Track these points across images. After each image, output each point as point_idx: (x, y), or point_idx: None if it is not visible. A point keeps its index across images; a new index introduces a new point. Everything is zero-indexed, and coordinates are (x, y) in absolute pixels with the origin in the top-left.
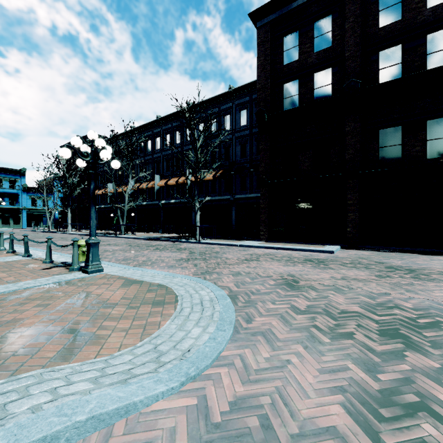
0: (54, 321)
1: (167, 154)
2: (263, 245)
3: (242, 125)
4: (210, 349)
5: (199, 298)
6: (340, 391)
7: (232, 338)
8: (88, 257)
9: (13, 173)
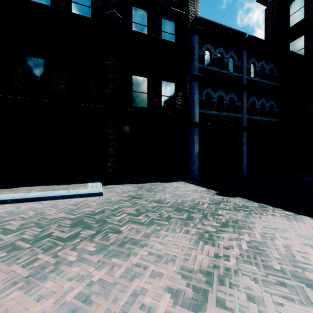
0: None
1: None
2: None
3: None
4: None
5: None
6: None
7: None
8: None
9: None
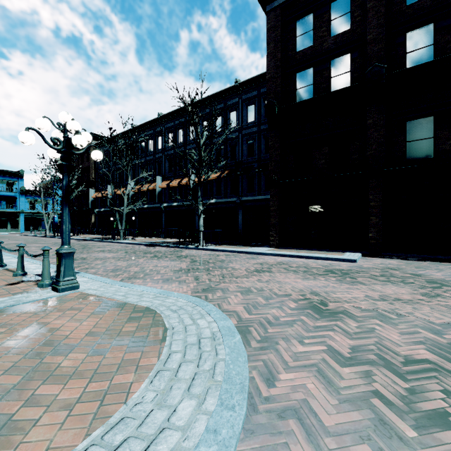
0: None
1: (169, 154)
2: (274, 252)
3: (249, 122)
4: None
5: (195, 333)
6: None
7: (245, 424)
8: (59, 271)
9: (10, 175)
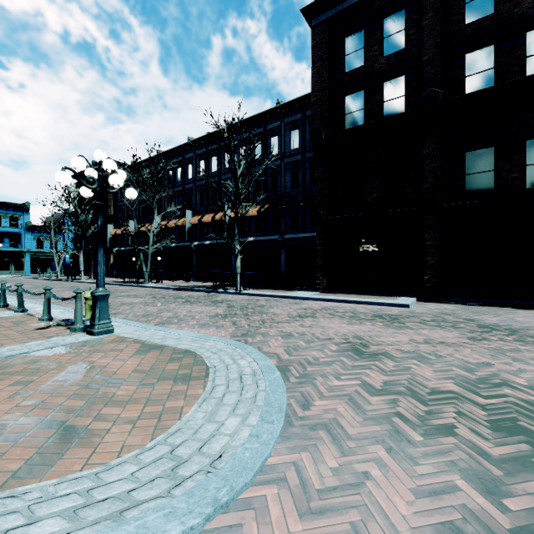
0: (33, 407)
1: (201, 185)
2: (319, 297)
3: (293, 149)
4: (250, 455)
5: (237, 371)
6: (452, 531)
7: (282, 433)
8: (94, 314)
9: (14, 208)
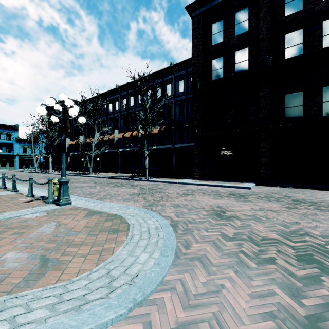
0: (25, 248)
1: (123, 114)
2: (196, 182)
3: (180, 92)
4: (154, 275)
5: (146, 227)
6: (271, 317)
7: (173, 263)
8: (59, 193)
9: (9, 128)
